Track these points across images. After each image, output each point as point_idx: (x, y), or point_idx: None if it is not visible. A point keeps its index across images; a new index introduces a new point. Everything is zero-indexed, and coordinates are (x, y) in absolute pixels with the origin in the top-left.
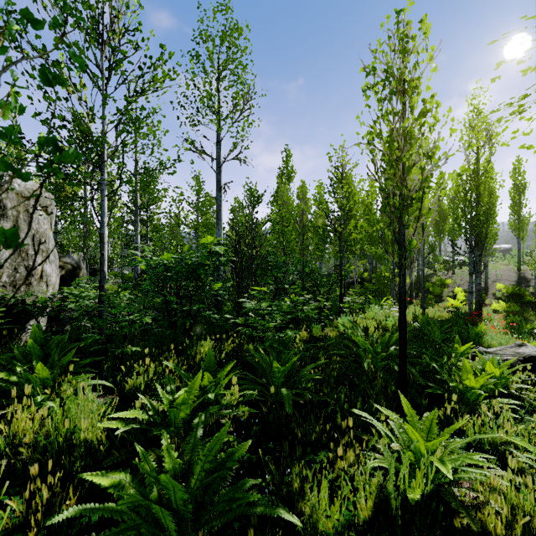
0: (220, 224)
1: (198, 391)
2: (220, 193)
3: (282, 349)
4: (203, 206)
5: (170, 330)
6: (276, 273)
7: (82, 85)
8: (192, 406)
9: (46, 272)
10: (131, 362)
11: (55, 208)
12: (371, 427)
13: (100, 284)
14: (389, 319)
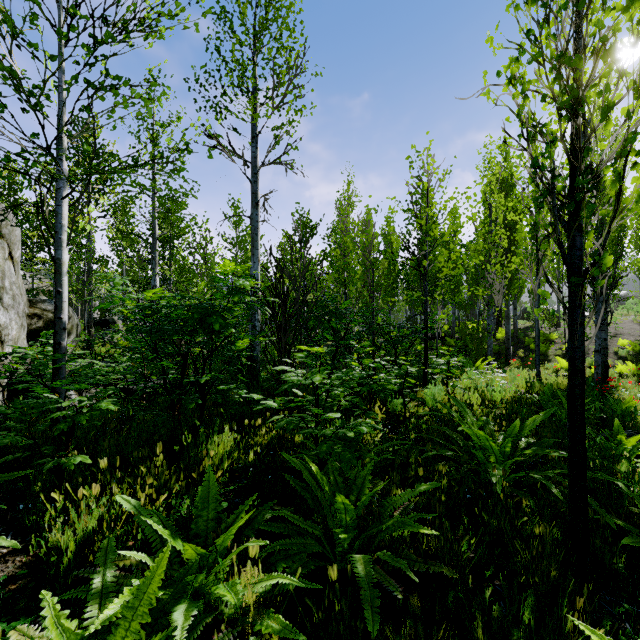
0: (257, 255)
1: (167, 587)
2: (257, 211)
3: (351, 458)
4: (244, 242)
5: (167, 414)
6: (336, 324)
7: None
8: None
9: None
10: (79, 480)
11: (18, 231)
12: None
13: (55, 340)
14: (496, 389)
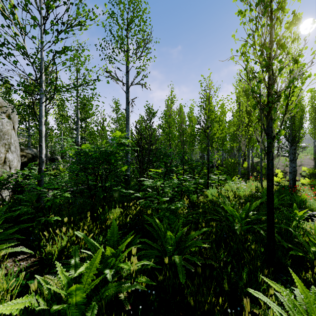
0: (128, 127)
1: (100, 264)
2: (128, 106)
3: (173, 218)
4: (120, 120)
5: (90, 200)
6: (166, 160)
7: (12, 6)
8: (89, 287)
9: (9, 159)
10: (54, 227)
11: (17, 116)
12: (259, 299)
13: (39, 167)
14: (241, 190)
